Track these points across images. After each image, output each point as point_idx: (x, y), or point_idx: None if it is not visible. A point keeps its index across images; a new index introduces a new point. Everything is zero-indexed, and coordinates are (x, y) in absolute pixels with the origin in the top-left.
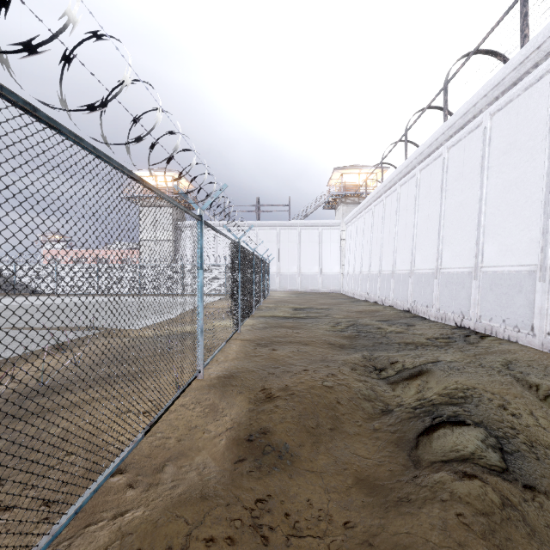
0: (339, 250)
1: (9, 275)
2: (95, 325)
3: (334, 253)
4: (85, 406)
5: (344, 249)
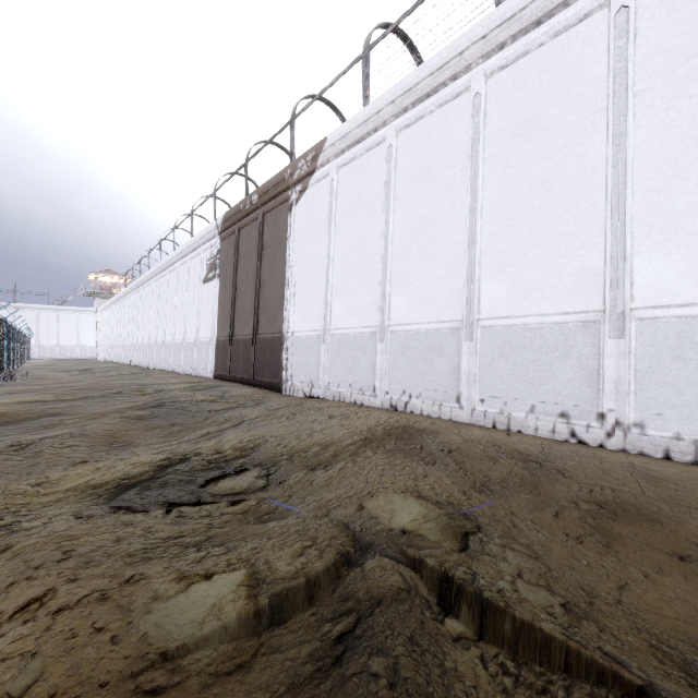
0: (96, 329)
1: None
2: None
3: (91, 331)
4: None
5: (99, 329)
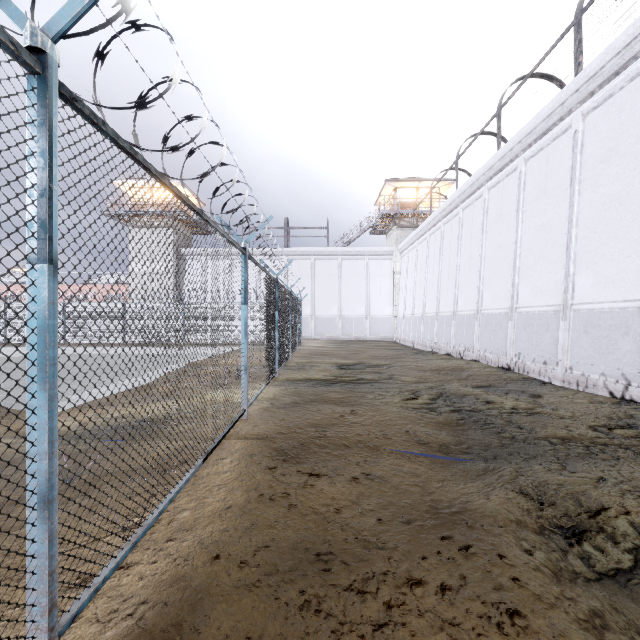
0: (392, 286)
1: None
2: None
3: (385, 289)
4: None
5: (398, 285)
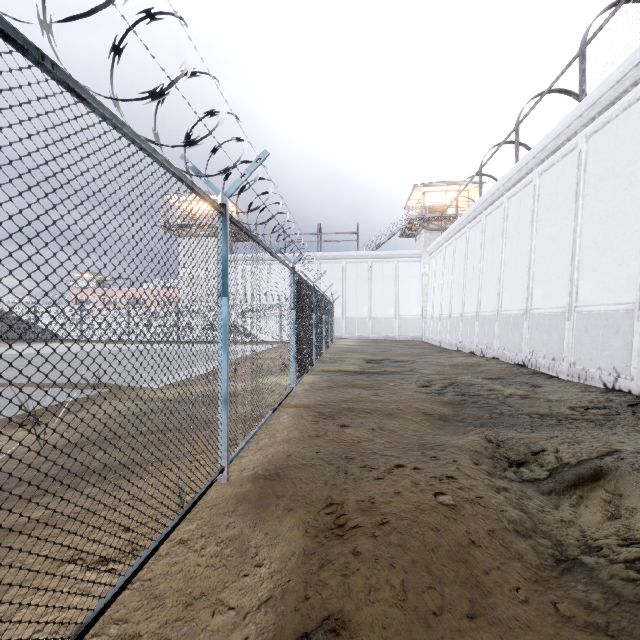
0: (421, 287)
1: (28, 318)
2: (105, 381)
3: (414, 291)
4: (4, 543)
5: (426, 286)
